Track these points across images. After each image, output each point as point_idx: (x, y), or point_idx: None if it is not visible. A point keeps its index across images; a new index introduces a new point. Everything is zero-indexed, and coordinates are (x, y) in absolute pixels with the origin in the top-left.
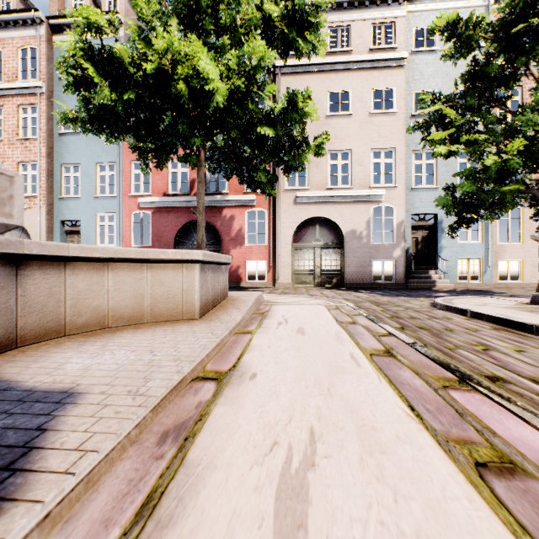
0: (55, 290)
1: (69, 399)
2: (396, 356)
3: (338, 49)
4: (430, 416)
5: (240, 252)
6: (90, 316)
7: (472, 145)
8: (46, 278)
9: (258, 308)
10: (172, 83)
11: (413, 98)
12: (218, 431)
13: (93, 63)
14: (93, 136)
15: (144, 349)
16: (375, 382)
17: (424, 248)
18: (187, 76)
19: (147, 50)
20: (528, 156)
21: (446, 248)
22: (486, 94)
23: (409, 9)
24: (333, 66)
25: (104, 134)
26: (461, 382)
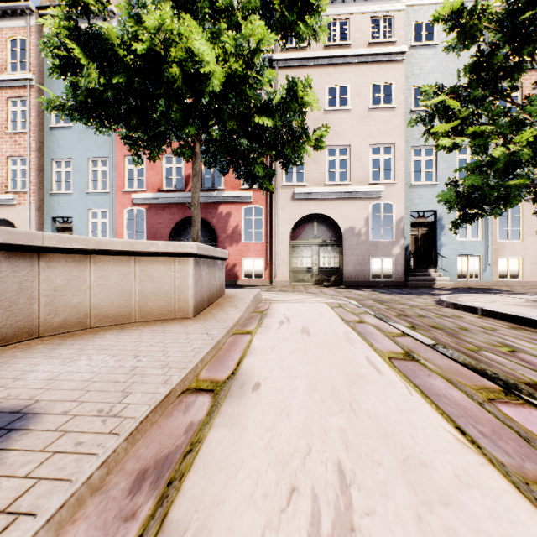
0: (26, 286)
1: (18, 423)
2: (419, 360)
3: (337, 42)
4: (489, 443)
5: (236, 249)
6: (69, 315)
7: (478, 137)
8: (15, 271)
9: (257, 306)
10: (164, 66)
11: (412, 93)
12: (214, 469)
13: (79, 44)
14: (85, 131)
15: (127, 354)
16: (404, 394)
17: (424, 245)
18: (181, 59)
19: (138, 29)
20: (536, 148)
21: (446, 246)
22: (491, 86)
23: (408, 3)
24: (331, 60)
25: (93, 123)
26: (507, 394)
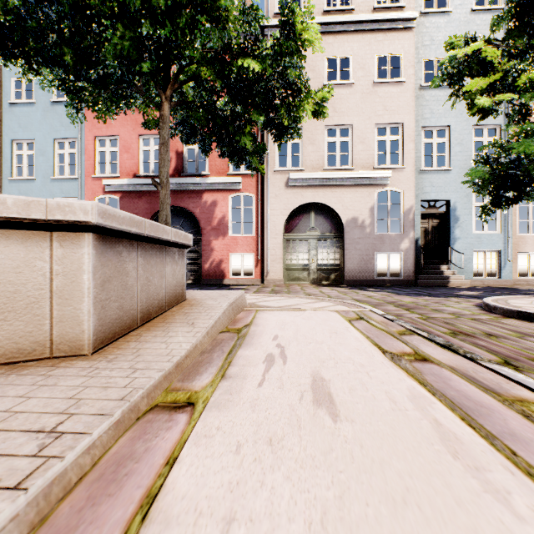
0: None
1: None
2: None
3: (338, 7)
4: None
5: (223, 243)
6: None
7: (533, 89)
8: None
9: (235, 318)
10: None
11: (422, 66)
12: None
13: None
14: (50, 108)
15: None
16: None
17: (434, 239)
18: None
19: None
20: None
21: (460, 240)
22: None
23: None
24: (331, 27)
25: (16, 64)
26: None
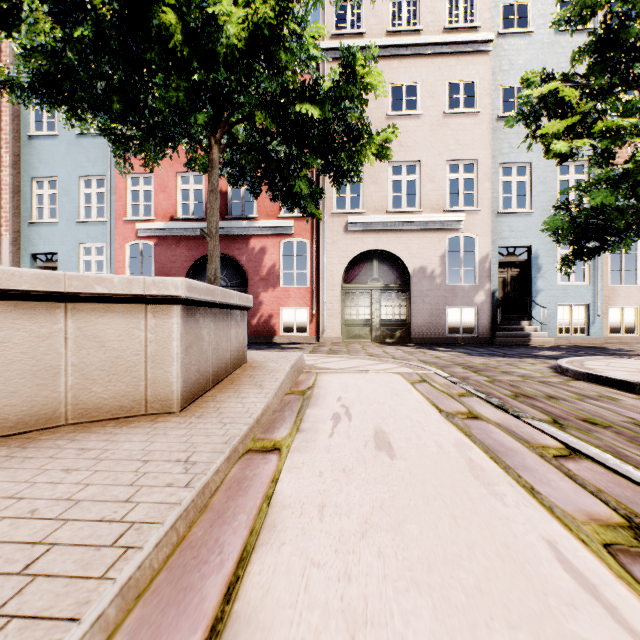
0: None
1: None
2: None
3: (403, 27)
4: None
5: (273, 296)
6: None
7: (611, 136)
8: None
9: (297, 381)
10: (153, 10)
11: (500, 94)
12: None
13: None
14: (75, 141)
15: None
16: None
17: (514, 291)
18: (180, 2)
19: None
20: None
21: (543, 292)
22: (620, 70)
23: None
24: (396, 51)
25: (59, 111)
26: None
